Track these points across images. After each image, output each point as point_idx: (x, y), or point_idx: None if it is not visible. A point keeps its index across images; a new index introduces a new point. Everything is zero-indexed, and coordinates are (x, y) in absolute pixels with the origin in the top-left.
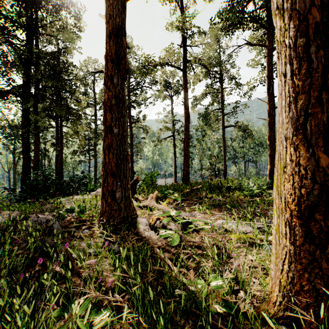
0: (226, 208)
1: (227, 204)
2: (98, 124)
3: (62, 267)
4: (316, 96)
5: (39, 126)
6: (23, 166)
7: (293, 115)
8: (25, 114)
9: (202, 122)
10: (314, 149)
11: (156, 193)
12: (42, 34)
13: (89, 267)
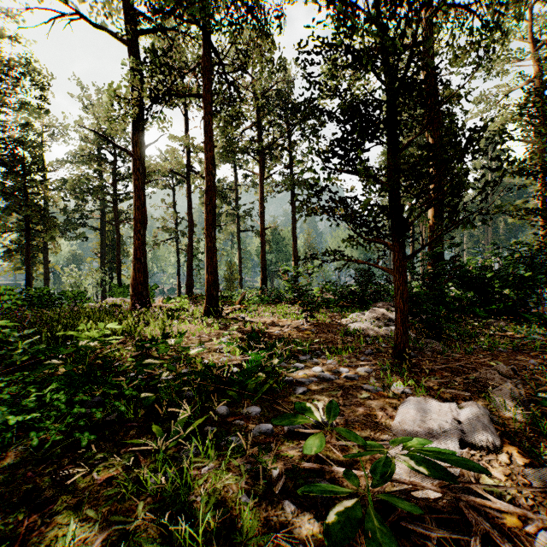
0: None
1: None
2: (51, 212)
3: None
4: (210, 263)
5: None
6: None
7: (206, 267)
8: None
9: None
10: (209, 275)
11: (162, 299)
12: None
13: None
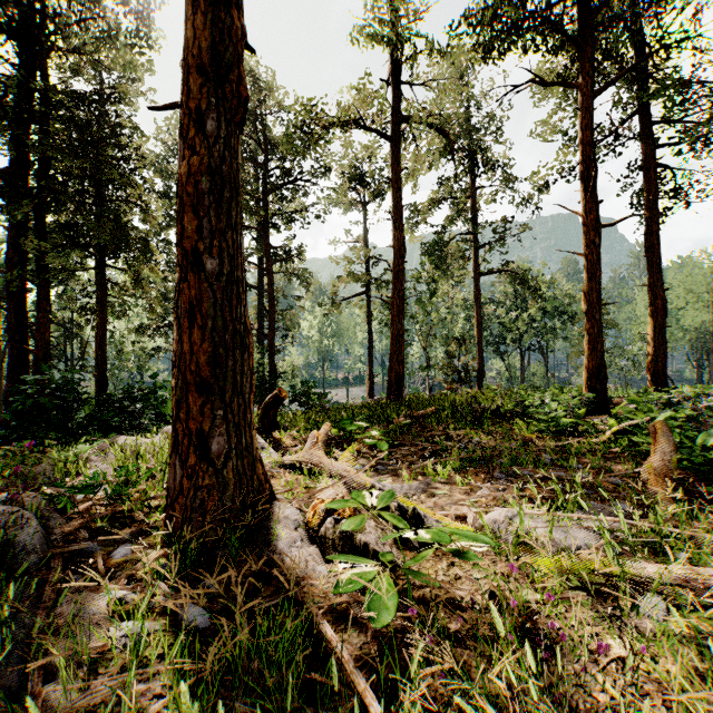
0: (502, 469)
1: (506, 459)
2: None
3: (1, 711)
4: None
5: (47, 267)
6: (12, 361)
7: None
8: (16, 239)
9: (431, 262)
10: None
11: (325, 429)
12: (58, 50)
13: (97, 705)
